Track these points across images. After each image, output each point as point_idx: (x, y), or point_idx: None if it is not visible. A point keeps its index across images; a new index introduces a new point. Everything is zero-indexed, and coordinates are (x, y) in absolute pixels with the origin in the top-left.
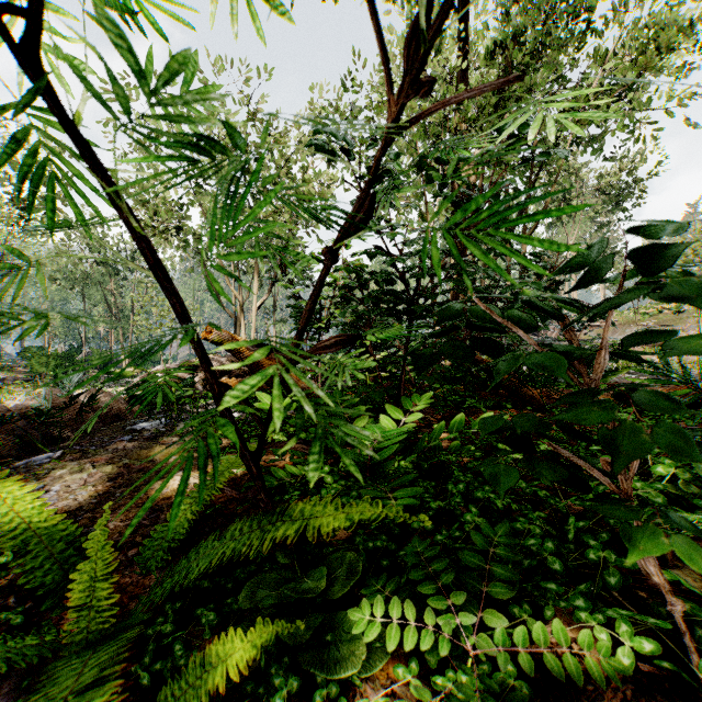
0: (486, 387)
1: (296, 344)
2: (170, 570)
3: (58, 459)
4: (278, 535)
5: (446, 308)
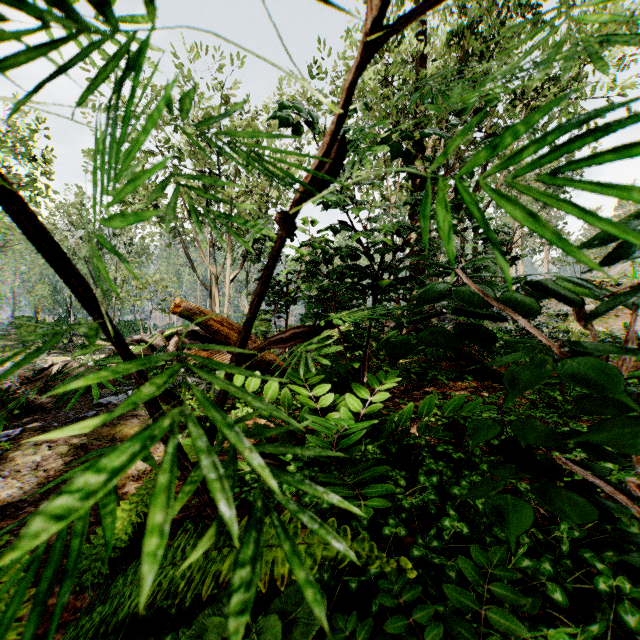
0: (446, 358)
1: (244, 335)
2: (105, 591)
3: (17, 437)
4: (223, 569)
5: (428, 289)
